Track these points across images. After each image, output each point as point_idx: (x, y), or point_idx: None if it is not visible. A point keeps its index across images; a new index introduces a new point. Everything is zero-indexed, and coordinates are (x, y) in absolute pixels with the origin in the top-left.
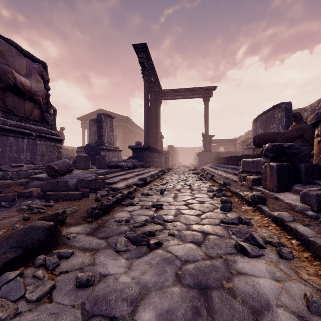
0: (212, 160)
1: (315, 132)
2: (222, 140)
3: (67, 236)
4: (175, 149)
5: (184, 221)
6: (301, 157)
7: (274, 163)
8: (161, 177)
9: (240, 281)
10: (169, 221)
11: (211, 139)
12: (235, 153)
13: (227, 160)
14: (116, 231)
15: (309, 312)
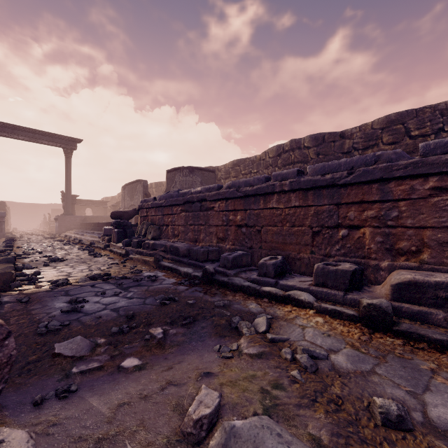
0: (77, 226)
1: (139, 214)
2: (90, 201)
3: (16, 264)
4: (7, 207)
5: (70, 257)
6: (128, 227)
7: (116, 230)
8: (15, 246)
9: (94, 260)
10: (63, 258)
11: (75, 199)
12: (105, 218)
13: (95, 226)
14: (37, 263)
15: (107, 259)
